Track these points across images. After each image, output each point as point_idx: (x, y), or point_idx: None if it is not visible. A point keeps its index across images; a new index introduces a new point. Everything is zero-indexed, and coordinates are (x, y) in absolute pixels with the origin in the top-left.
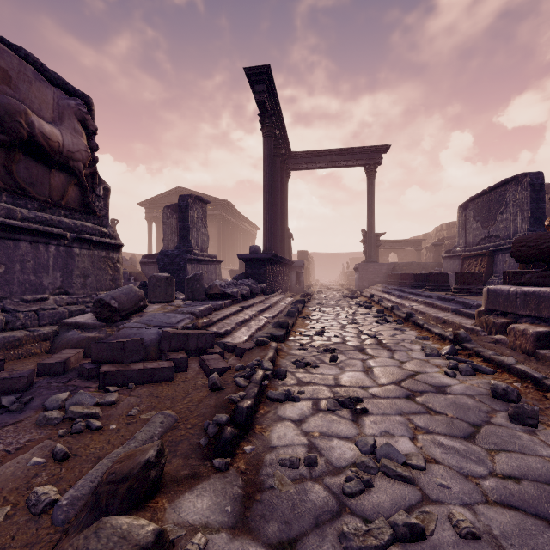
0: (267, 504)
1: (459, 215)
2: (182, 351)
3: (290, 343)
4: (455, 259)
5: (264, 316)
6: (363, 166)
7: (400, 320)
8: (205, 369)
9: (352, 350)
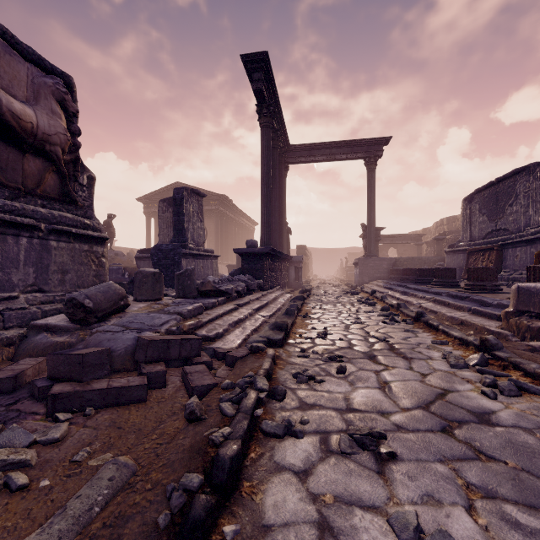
0: None
1: (463, 208)
2: (161, 361)
3: (289, 348)
4: (459, 253)
5: (260, 315)
6: (363, 159)
7: (409, 319)
8: (187, 385)
9: (362, 357)
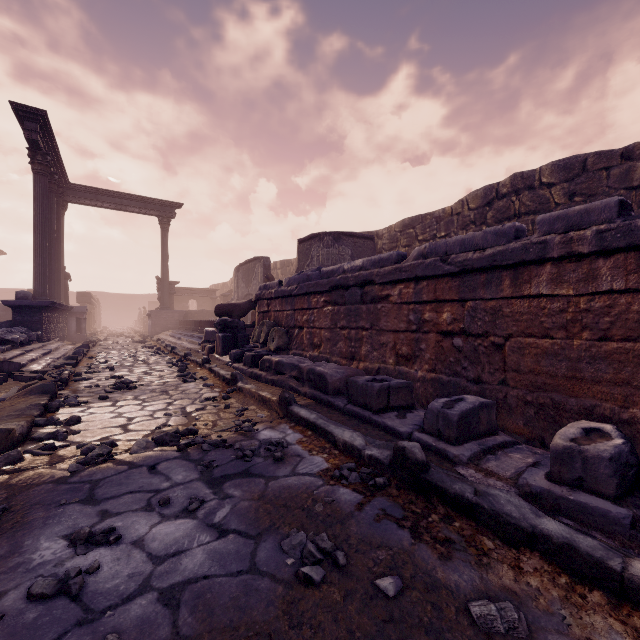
0: (82, 391)
1: (235, 275)
2: None
3: (80, 368)
4: None
5: (49, 358)
6: (157, 216)
7: (167, 352)
8: (24, 378)
9: (126, 366)
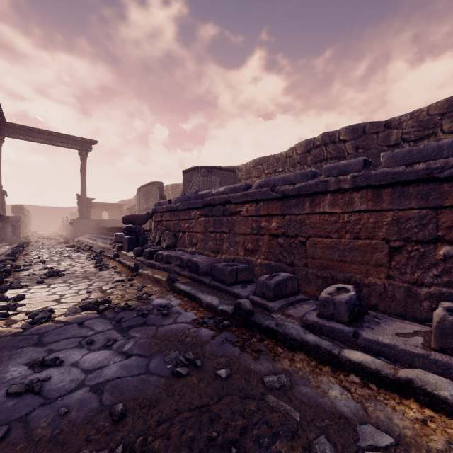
0: (22, 278)
1: (137, 194)
2: None
3: (18, 262)
4: None
5: None
6: (78, 150)
7: (86, 250)
8: None
9: (54, 260)
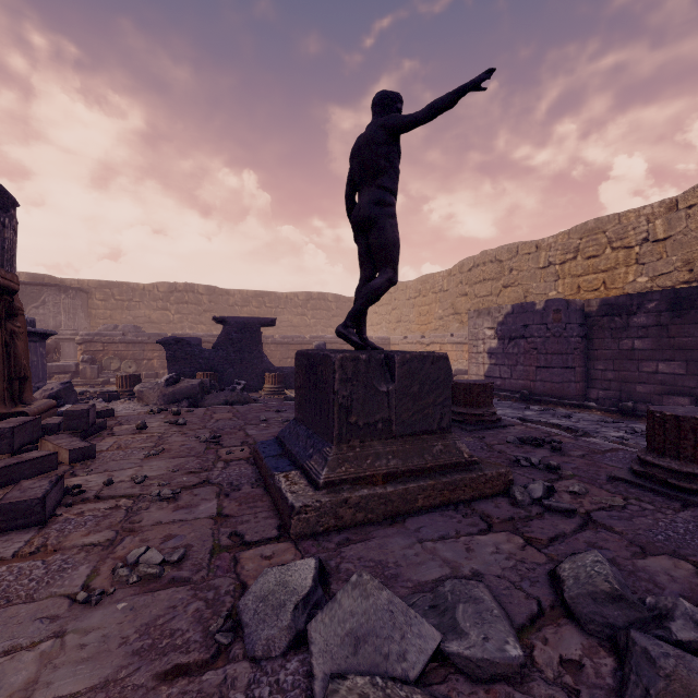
0: None
1: None
2: None
3: None
4: None
5: None
6: None
7: None
8: None
9: None
